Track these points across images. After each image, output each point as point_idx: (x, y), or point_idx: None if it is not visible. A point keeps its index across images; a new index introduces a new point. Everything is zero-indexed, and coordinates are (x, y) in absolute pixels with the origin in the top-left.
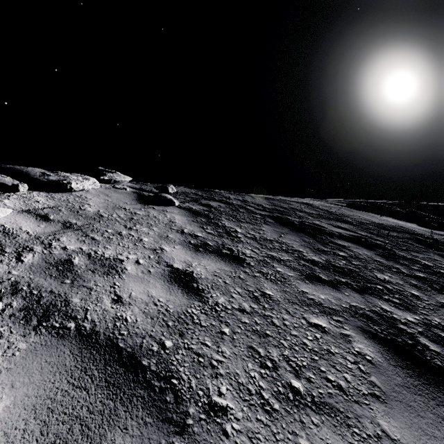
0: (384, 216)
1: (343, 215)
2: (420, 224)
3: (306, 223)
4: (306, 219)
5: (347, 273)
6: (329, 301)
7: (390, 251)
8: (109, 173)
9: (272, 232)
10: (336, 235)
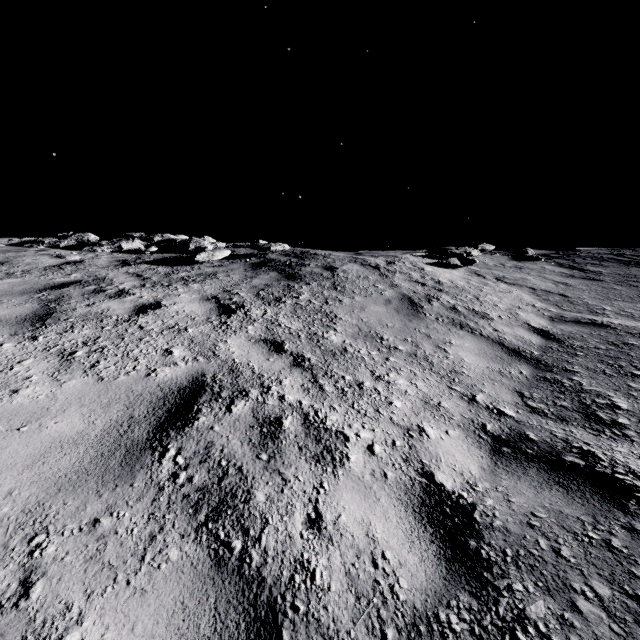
0: None
1: None
2: None
3: None
4: None
5: None
6: None
7: None
8: (481, 245)
9: None
10: None
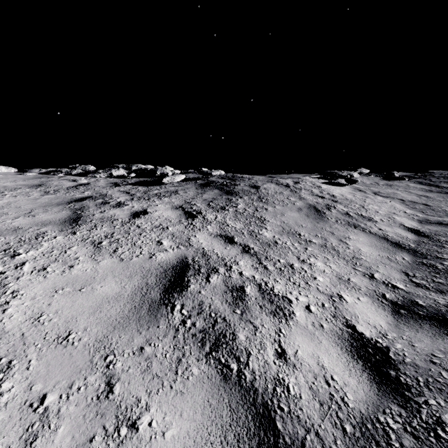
0: None
1: None
2: None
3: None
4: None
5: None
6: None
7: None
8: (359, 169)
9: None
10: None
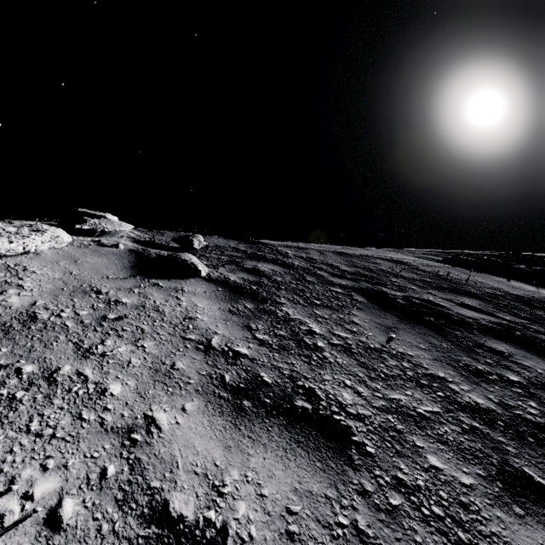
0: (502, 276)
1: (458, 281)
2: None
3: (415, 299)
4: (412, 292)
5: None
6: None
7: None
8: (93, 219)
9: (373, 326)
10: (473, 326)
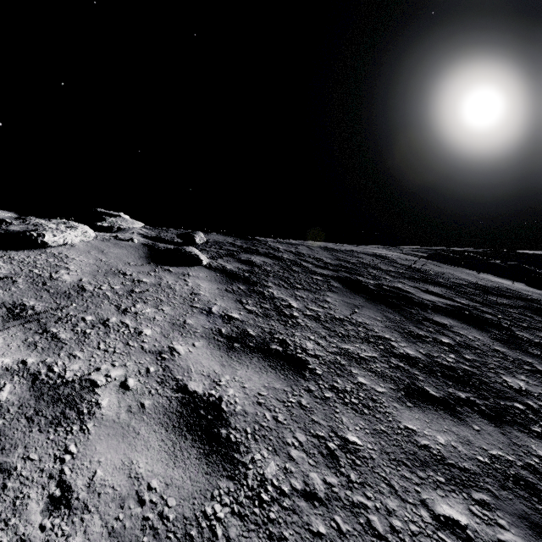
0: (478, 270)
1: (430, 273)
2: (529, 283)
3: (385, 286)
4: (384, 280)
5: (464, 379)
6: (455, 449)
7: (509, 331)
8: (111, 218)
9: (342, 304)
10: (429, 306)
